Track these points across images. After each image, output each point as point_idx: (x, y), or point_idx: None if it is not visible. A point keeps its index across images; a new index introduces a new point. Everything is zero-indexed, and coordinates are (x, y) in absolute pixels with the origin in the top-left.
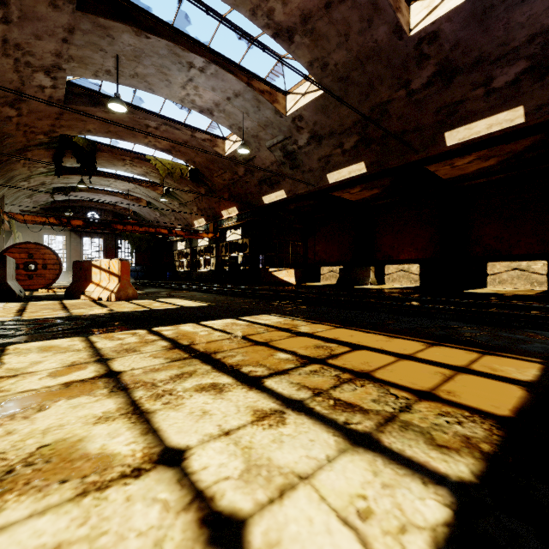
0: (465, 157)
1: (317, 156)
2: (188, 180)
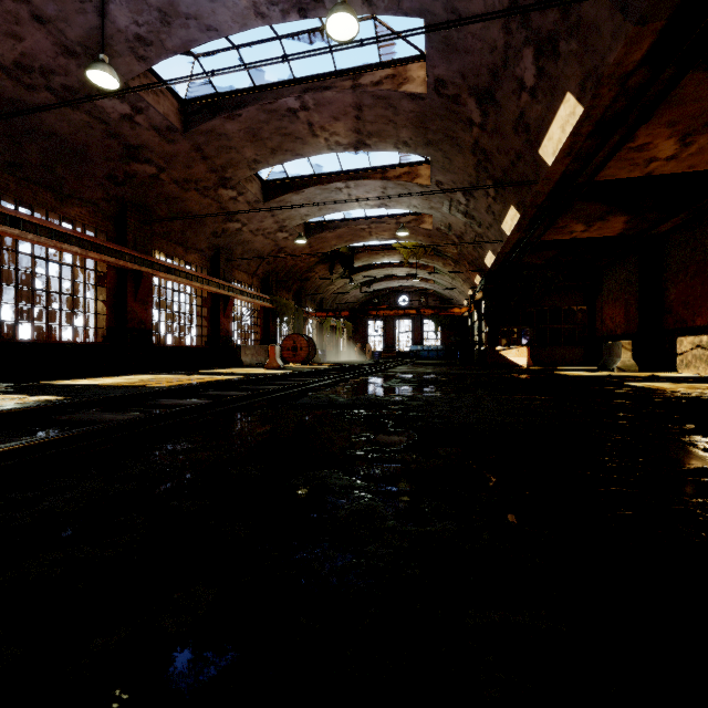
0: (648, 147)
1: (483, 209)
2: (434, 256)
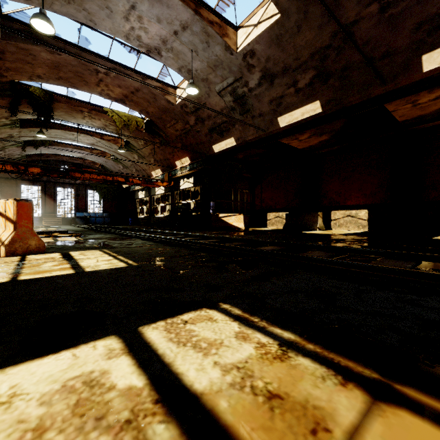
0: (434, 91)
1: (268, 98)
2: (144, 132)
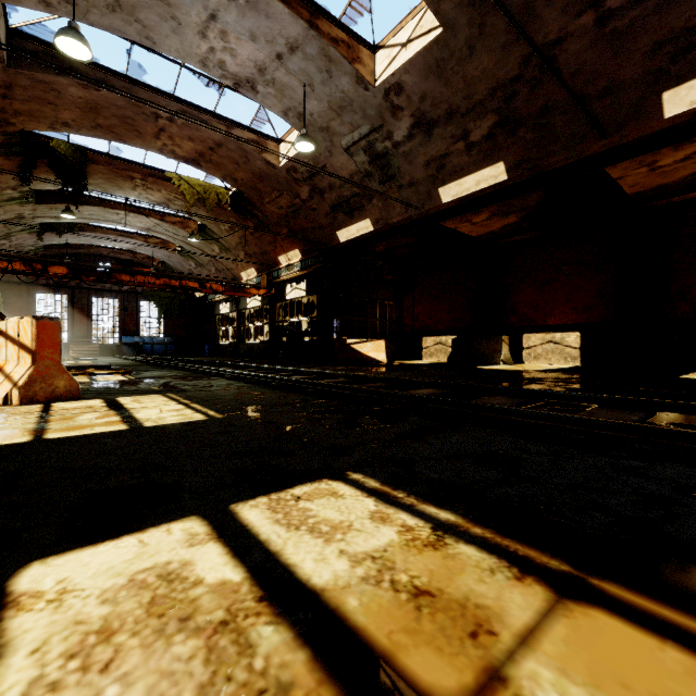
0: (682, 147)
1: (424, 158)
2: (228, 210)
